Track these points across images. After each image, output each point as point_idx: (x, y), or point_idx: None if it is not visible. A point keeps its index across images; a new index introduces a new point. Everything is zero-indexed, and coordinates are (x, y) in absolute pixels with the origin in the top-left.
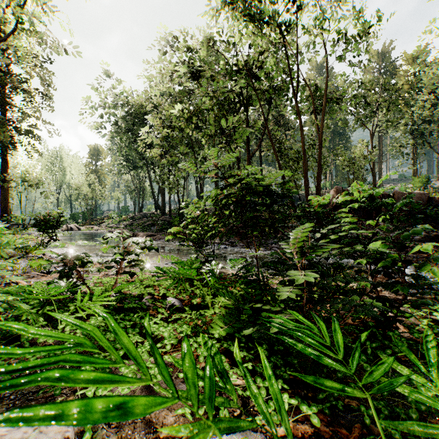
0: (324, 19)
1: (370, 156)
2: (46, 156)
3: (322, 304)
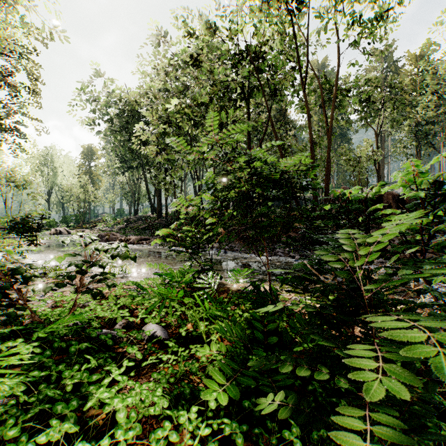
0: (334, 1)
1: (376, 156)
2: (36, 156)
3: (407, 366)
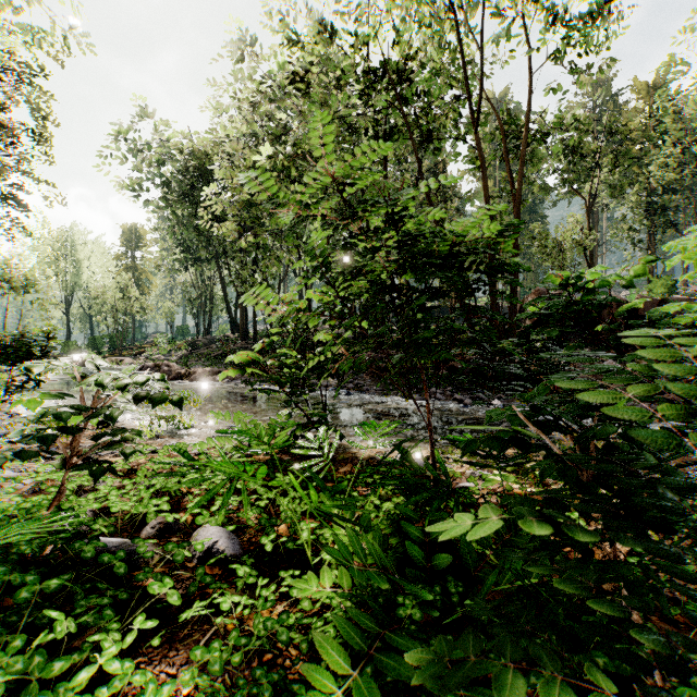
0: None
1: (587, 242)
2: (48, 241)
3: None
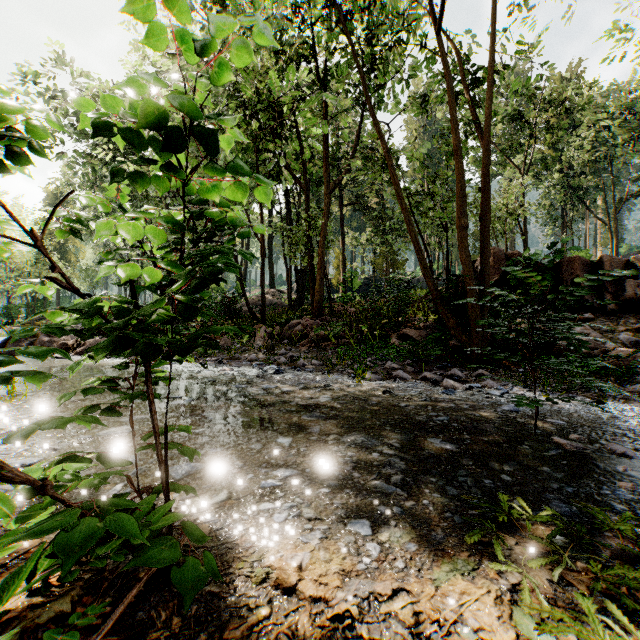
0: None
1: (522, 211)
2: None
3: None
